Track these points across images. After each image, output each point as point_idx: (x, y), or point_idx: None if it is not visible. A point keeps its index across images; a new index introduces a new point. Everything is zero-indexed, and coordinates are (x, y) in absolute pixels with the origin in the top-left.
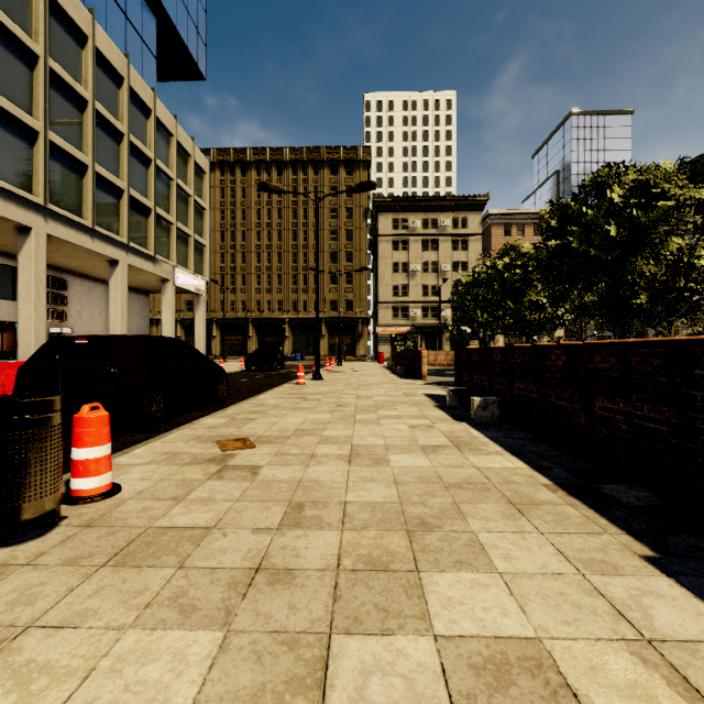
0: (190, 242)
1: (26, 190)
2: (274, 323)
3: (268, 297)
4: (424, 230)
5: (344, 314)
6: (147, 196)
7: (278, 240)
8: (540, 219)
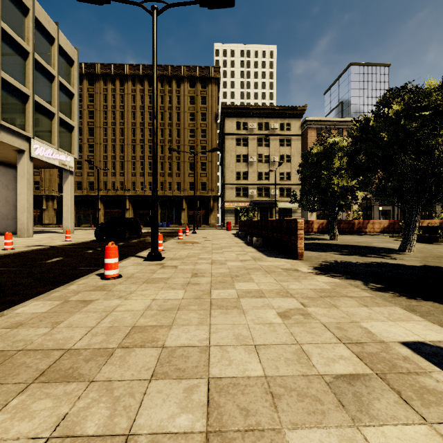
0: (54, 119)
1: None
2: (146, 200)
3: (142, 179)
4: (259, 131)
5: (200, 192)
6: None
7: (149, 136)
8: None
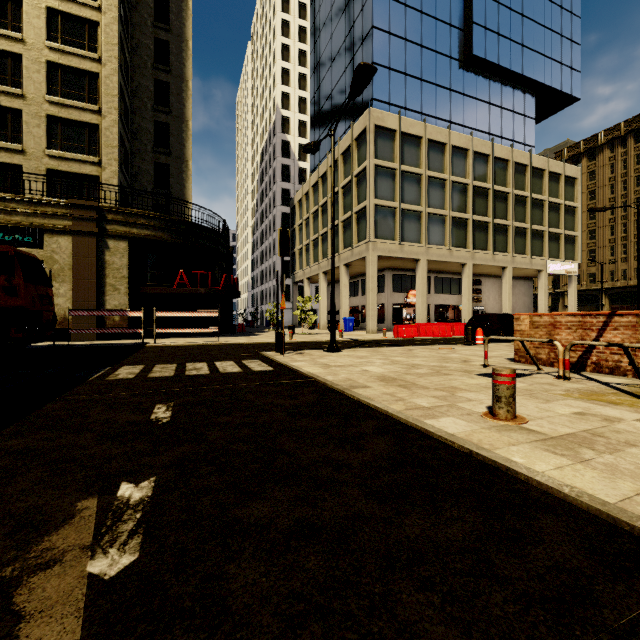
0: (561, 238)
1: (464, 247)
2: None
3: None
4: None
5: None
6: (525, 220)
7: None
8: None
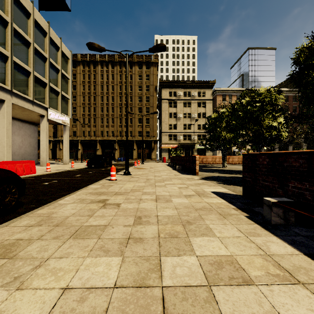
0: (59, 95)
1: None
2: (110, 142)
3: (107, 129)
4: (184, 97)
5: (145, 138)
6: (28, 64)
7: (112, 101)
8: (302, 50)
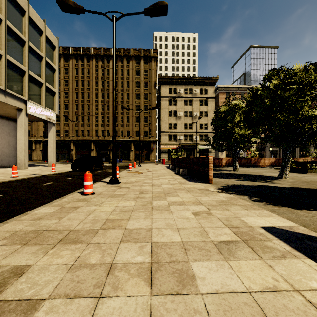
0: (42, 87)
1: None
2: (105, 143)
3: (102, 129)
4: (185, 94)
5: (143, 138)
6: None
7: (107, 98)
8: None
